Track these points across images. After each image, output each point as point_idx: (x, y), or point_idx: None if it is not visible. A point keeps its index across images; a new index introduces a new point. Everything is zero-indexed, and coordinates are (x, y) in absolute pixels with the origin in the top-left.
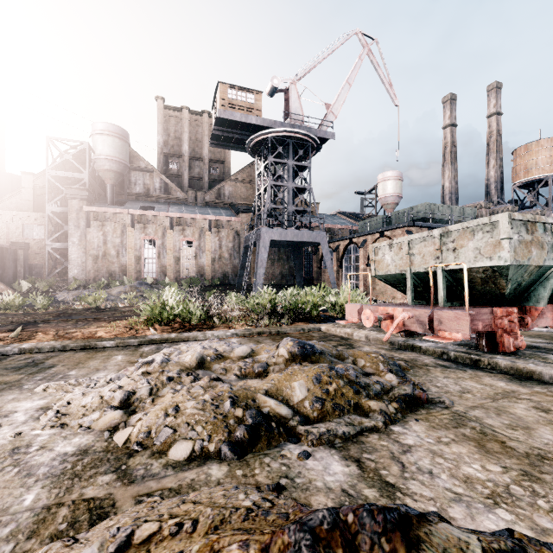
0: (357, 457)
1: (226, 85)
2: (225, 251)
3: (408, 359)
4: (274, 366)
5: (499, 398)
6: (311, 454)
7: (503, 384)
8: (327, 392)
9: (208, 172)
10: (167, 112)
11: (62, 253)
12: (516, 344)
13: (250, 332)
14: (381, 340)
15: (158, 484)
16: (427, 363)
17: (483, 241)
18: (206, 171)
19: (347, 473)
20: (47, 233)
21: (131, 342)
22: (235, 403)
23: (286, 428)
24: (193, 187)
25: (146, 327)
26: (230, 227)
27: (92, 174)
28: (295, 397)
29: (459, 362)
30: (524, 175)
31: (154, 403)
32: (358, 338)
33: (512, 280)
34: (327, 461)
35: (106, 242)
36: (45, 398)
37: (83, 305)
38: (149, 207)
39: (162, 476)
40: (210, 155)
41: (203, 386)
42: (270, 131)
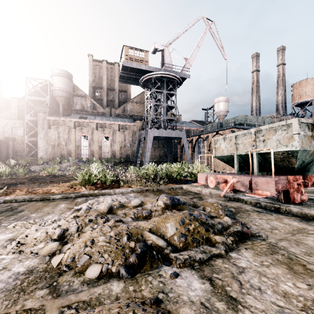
0: (209, 276)
1: (128, 47)
2: (127, 142)
3: (236, 206)
4: (155, 212)
5: (296, 233)
6: (179, 274)
7: (296, 224)
8: (189, 230)
9: (118, 97)
10: (94, 63)
11: (34, 143)
12: (301, 198)
13: (141, 189)
14: (219, 194)
15: (76, 297)
16: (247, 209)
17: (282, 135)
18: (116, 97)
19: (203, 289)
20: (25, 132)
21: (71, 196)
22: (130, 237)
23: (162, 255)
24: (109, 106)
25: (80, 187)
26: (130, 129)
27: (52, 98)
28: (168, 234)
29: (267, 209)
30: (298, 99)
31: (79, 236)
32: (205, 193)
33: (299, 159)
34: (190, 280)
35: (59, 137)
36: (13, 232)
37: (45, 173)
38: (84, 117)
39: (79, 291)
40: (119, 87)
41: (110, 226)
42: (153, 74)
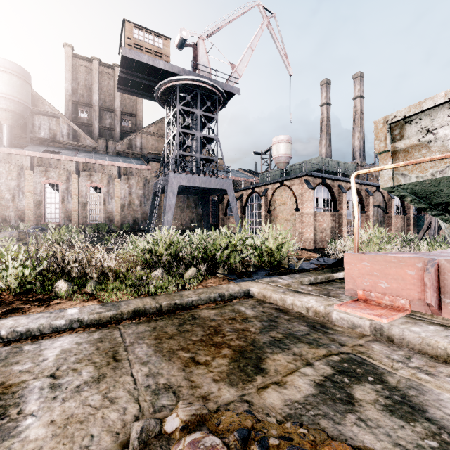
0: None
1: (132, 25)
2: (135, 198)
3: None
4: None
5: None
6: None
7: None
8: None
9: (120, 123)
10: (76, 61)
11: None
12: None
13: (114, 312)
14: (444, 348)
15: None
16: None
17: None
18: (117, 122)
19: None
20: None
21: None
22: None
23: None
24: (105, 137)
25: None
26: (140, 175)
27: None
28: None
29: None
30: None
31: None
32: (346, 325)
33: None
34: None
35: None
36: None
37: None
38: (56, 153)
39: None
40: (122, 107)
41: None
42: (179, 78)
